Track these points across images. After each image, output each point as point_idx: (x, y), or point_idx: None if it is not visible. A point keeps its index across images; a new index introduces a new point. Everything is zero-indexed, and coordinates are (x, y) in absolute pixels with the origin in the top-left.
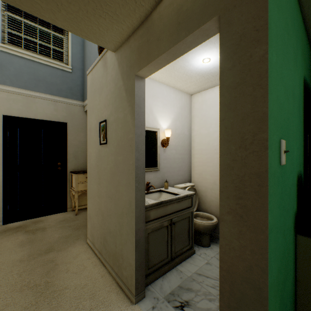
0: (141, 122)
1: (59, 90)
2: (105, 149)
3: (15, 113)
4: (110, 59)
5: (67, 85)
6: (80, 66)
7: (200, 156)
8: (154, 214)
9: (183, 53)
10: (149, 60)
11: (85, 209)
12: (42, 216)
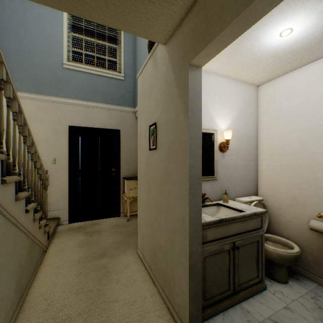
0: (196, 121)
1: (113, 99)
2: (155, 155)
3: (78, 123)
4: (160, 54)
5: (120, 93)
6: (132, 73)
7: (271, 162)
8: (212, 234)
9: (259, 18)
10: (208, 39)
11: (136, 215)
12: (98, 219)
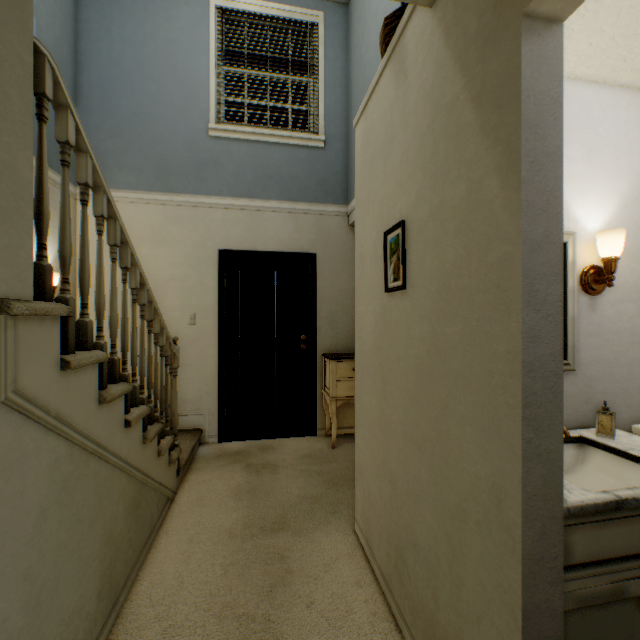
0: (544, 194)
1: (302, 190)
2: (400, 303)
3: (235, 244)
4: (416, 39)
5: (316, 177)
6: (341, 131)
7: None
8: (586, 544)
9: None
10: None
11: (350, 436)
12: (273, 437)
